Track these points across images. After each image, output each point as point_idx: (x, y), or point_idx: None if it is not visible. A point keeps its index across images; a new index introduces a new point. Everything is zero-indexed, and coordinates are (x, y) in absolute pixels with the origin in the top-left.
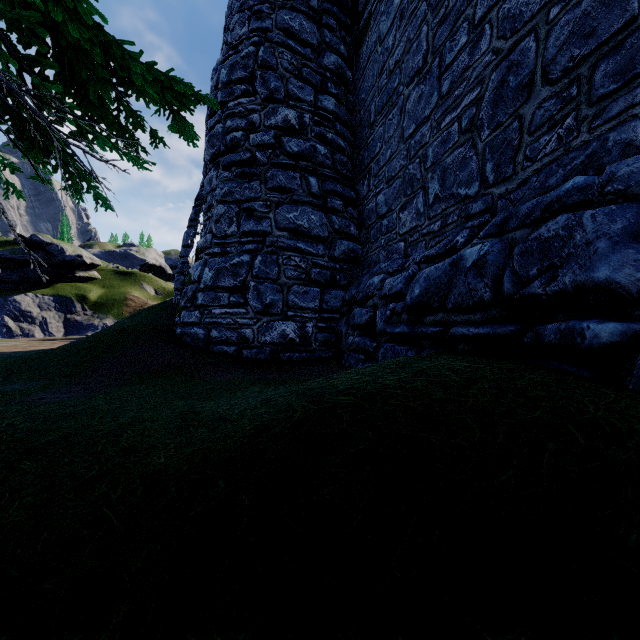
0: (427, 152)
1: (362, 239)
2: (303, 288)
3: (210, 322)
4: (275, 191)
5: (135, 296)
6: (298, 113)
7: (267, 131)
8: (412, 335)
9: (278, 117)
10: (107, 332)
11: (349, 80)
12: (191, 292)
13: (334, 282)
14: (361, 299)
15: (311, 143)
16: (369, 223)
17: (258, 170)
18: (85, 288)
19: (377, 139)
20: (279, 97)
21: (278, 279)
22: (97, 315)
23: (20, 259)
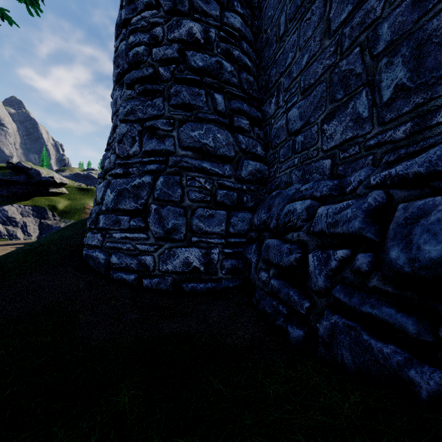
0: (377, 31)
1: (269, 159)
2: (208, 211)
3: (110, 247)
4: (179, 108)
5: (91, 206)
6: (203, 27)
7: (170, 45)
8: (422, 339)
9: (182, 30)
10: (17, 252)
11: (254, 4)
12: (94, 214)
13: (241, 204)
14: (275, 227)
15: (217, 58)
16: (278, 142)
17: (161, 86)
18: (55, 200)
19: (288, 49)
20: (183, 9)
21: (181, 201)
22: (63, 220)
23: (8, 179)
